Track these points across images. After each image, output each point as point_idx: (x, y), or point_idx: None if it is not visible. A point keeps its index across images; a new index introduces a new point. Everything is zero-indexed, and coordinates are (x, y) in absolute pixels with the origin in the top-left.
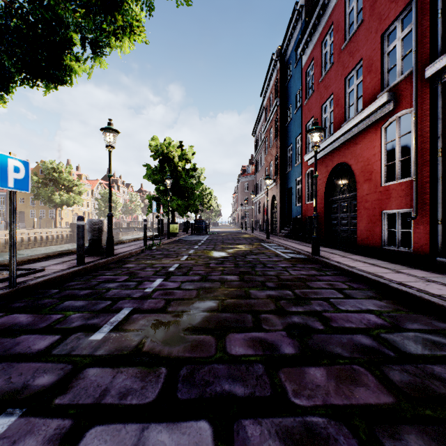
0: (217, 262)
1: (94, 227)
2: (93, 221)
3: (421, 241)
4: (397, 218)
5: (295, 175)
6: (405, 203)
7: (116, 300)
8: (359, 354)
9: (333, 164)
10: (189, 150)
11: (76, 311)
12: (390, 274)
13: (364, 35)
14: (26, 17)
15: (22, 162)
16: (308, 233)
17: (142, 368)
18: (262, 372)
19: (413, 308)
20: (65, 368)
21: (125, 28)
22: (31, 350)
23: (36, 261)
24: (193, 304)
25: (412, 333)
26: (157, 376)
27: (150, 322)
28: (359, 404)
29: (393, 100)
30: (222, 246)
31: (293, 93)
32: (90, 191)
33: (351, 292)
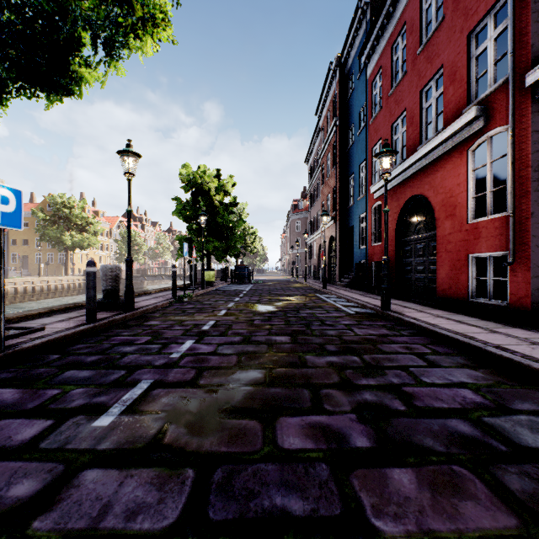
0: (263, 318)
1: (109, 275)
2: (108, 268)
3: (520, 292)
4: (488, 263)
5: (359, 210)
6: (498, 245)
7: (133, 369)
8: (458, 448)
9: (406, 196)
10: (229, 180)
11: (79, 385)
12: (483, 334)
13: (445, 35)
14: (21, 8)
15: (12, 191)
16: (375, 281)
17: (161, 469)
18: (327, 476)
19: (520, 380)
20: (54, 469)
21: (146, 21)
22: (12, 441)
23: (36, 317)
24: (232, 375)
25: (524, 416)
26: (181, 483)
27: (175, 400)
28: (470, 529)
29: (483, 116)
30: (269, 298)
31: (356, 110)
32: (108, 231)
33: (436, 358)
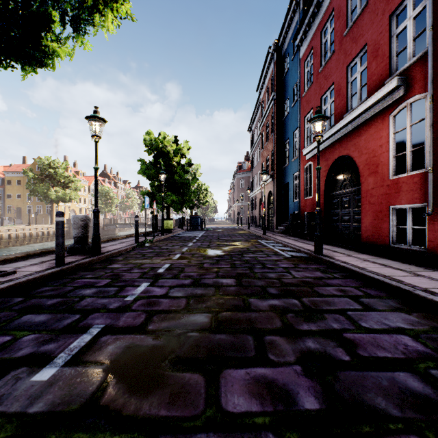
0: (212, 261)
1: (79, 223)
2: (78, 217)
3: None
4: (408, 214)
5: (293, 170)
6: (417, 198)
7: (87, 313)
8: (413, 411)
9: (334, 157)
10: (185, 145)
11: (31, 331)
12: (409, 277)
13: (369, 18)
14: None
15: None
16: (307, 229)
17: None
18: None
19: None
20: None
21: None
22: None
23: (13, 261)
24: (180, 320)
25: None
26: None
27: (121, 348)
28: None
29: (403, 85)
30: (218, 243)
31: (291, 86)
32: (87, 187)
33: (369, 301)
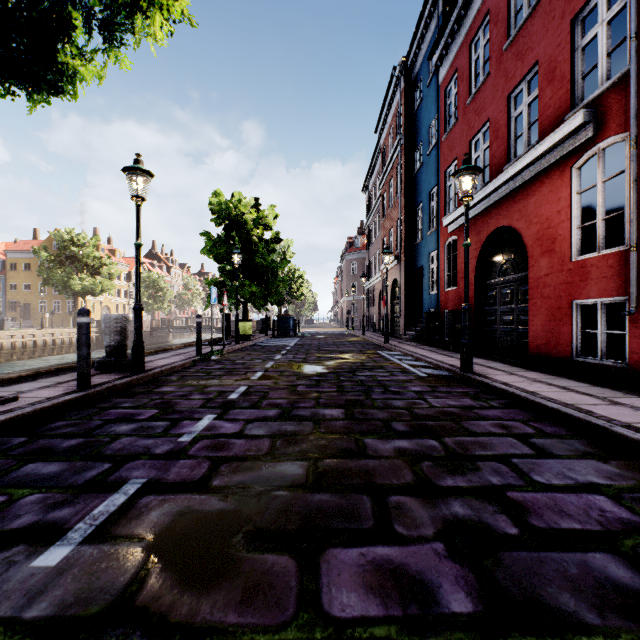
0: (309, 383)
1: (114, 327)
2: (111, 318)
3: None
4: (600, 312)
5: (428, 248)
6: (614, 288)
7: (122, 461)
8: (619, 615)
9: (489, 228)
10: (270, 211)
11: (36, 488)
12: (602, 406)
13: (541, 23)
14: None
15: None
16: (449, 335)
17: None
18: None
19: None
20: None
21: None
22: None
23: (14, 382)
24: (261, 471)
25: None
26: None
27: (170, 516)
28: None
29: (593, 122)
30: (318, 355)
31: (425, 124)
32: (127, 273)
33: (545, 442)
